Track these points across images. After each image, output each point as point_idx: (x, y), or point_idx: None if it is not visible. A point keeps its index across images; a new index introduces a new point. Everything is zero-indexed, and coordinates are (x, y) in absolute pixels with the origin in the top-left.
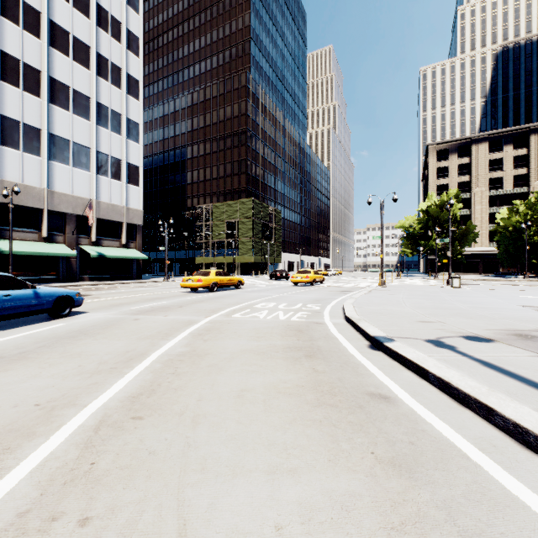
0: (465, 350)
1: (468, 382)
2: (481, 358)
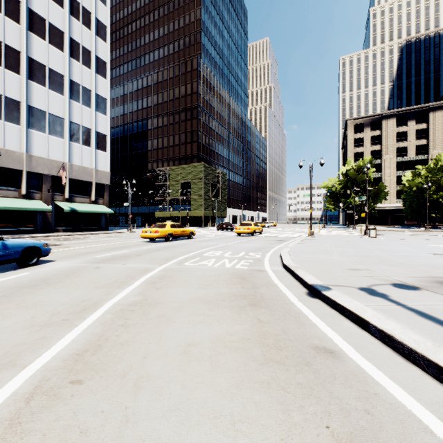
0: (397, 299)
1: (411, 335)
2: (414, 307)
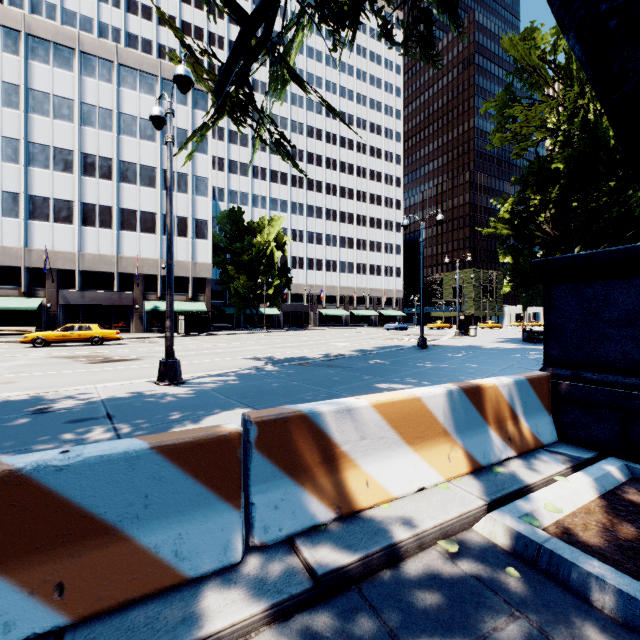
0: None
1: None
2: None
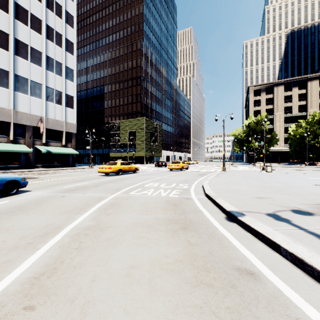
0: (298, 224)
1: (318, 259)
2: (314, 231)
